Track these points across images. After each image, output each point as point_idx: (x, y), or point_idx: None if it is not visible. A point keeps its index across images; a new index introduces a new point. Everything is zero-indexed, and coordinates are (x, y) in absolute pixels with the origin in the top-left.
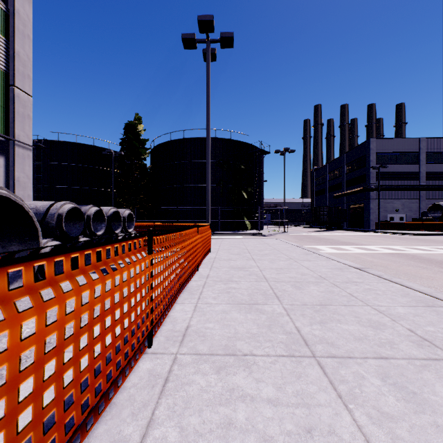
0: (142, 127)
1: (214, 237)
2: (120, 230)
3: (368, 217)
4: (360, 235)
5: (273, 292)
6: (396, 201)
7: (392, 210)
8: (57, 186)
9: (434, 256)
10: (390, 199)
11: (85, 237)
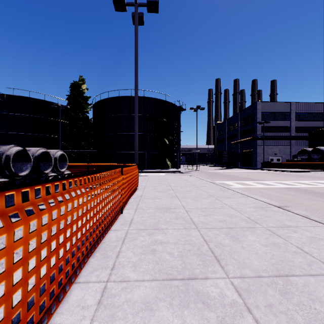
0: (85, 87)
1: (142, 174)
2: (50, 170)
3: (256, 159)
4: (252, 172)
5: (208, 248)
6: (275, 147)
7: (272, 154)
8: (12, 133)
9: (321, 190)
10: (270, 146)
11: (3, 178)
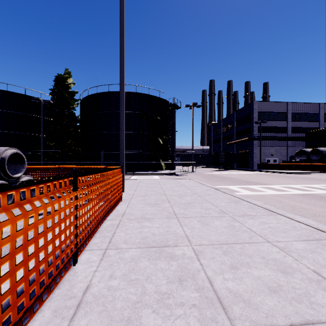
0: (71, 81)
1: (134, 177)
2: None
3: (252, 160)
4: (252, 174)
5: None
6: (272, 148)
7: (268, 155)
8: None
9: None
10: (267, 146)
11: None
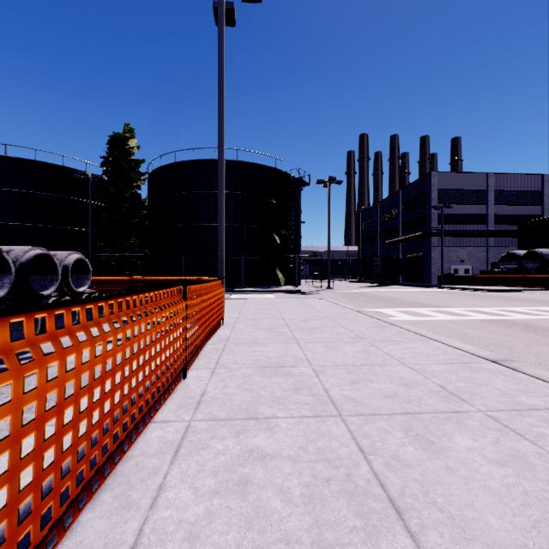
0: (134, 143)
1: (234, 295)
2: (53, 289)
3: (429, 269)
4: (425, 292)
5: (372, 474)
6: (462, 250)
7: (456, 261)
8: (4, 223)
9: None
10: (454, 247)
11: None
